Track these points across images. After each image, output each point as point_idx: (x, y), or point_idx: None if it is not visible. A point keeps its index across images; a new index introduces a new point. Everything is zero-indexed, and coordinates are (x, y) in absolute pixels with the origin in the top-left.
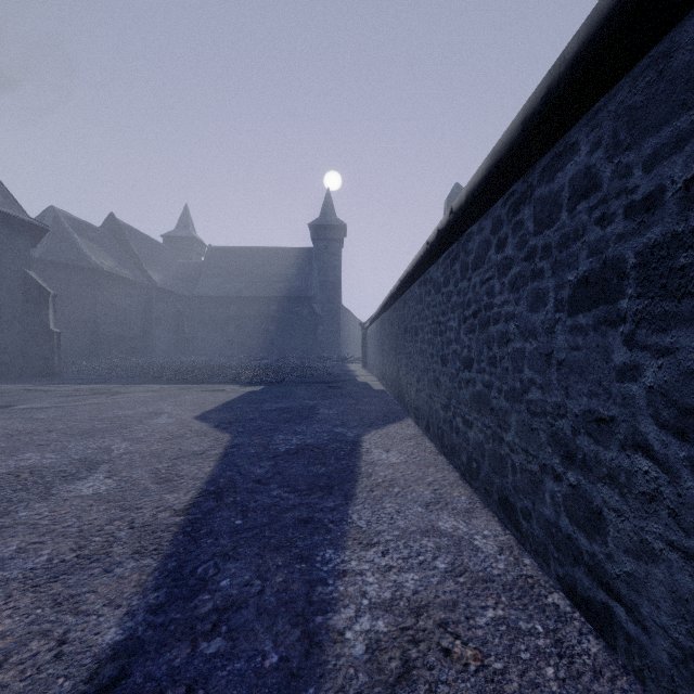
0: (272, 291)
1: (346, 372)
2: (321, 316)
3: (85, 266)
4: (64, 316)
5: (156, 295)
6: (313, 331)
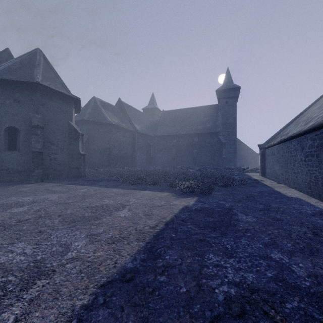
0: (195, 130)
1: (256, 181)
2: (224, 143)
3: (104, 122)
4: (96, 147)
5: (137, 136)
6: (219, 152)
